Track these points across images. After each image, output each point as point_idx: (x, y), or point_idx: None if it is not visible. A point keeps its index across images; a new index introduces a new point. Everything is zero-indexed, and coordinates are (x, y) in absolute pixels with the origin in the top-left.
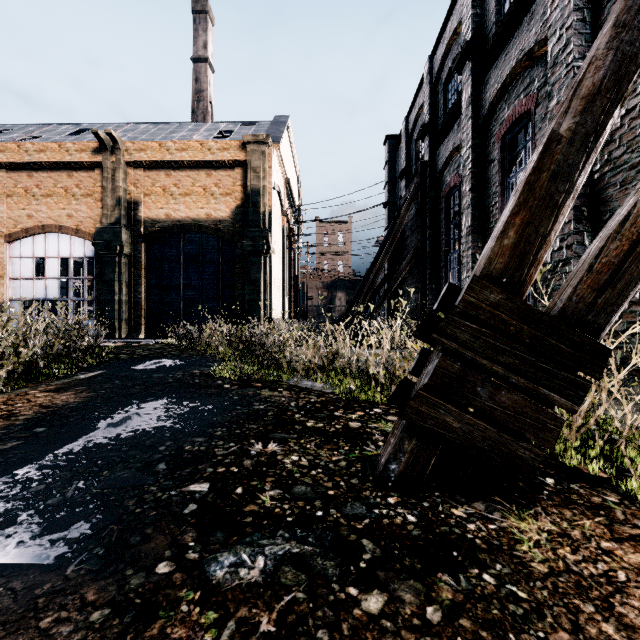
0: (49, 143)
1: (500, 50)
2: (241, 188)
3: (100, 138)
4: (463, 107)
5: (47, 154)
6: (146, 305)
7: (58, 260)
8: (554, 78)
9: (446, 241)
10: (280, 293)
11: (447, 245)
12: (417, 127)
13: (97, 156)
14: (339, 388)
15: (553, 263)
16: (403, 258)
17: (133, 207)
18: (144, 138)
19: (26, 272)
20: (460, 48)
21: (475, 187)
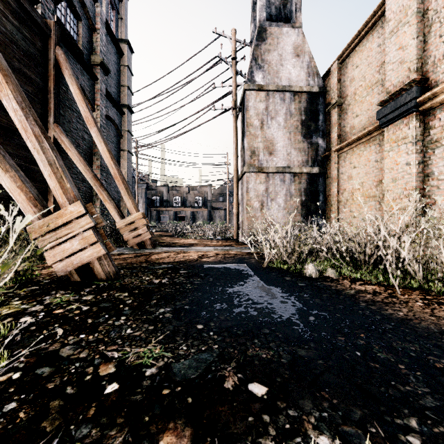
0: None
1: None
2: None
3: None
4: None
5: None
6: None
7: None
8: None
9: None
10: None
11: None
12: None
13: None
14: None
15: None
16: None
17: None
18: None
19: None
20: None
21: None
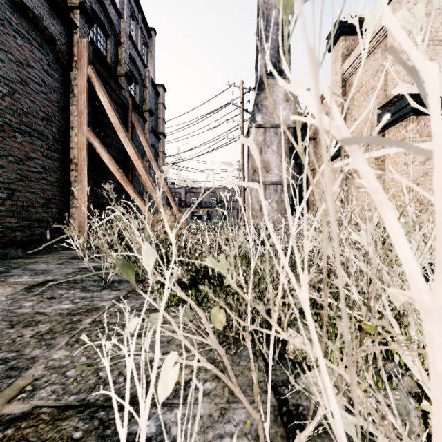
0: None
1: None
2: None
3: None
4: None
5: None
6: None
7: None
8: None
9: None
10: None
11: None
12: None
13: None
14: None
15: None
16: None
17: None
18: None
19: None
20: None
21: None
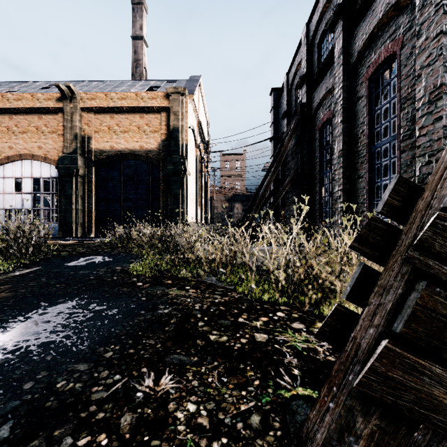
0: (24, 94)
1: (368, 7)
2: (165, 127)
3: (61, 90)
4: (335, 57)
5: (23, 102)
6: (96, 213)
7: (31, 180)
8: (423, 18)
9: (320, 163)
10: (194, 204)
11: (320, 166)
12: (296, 79)
13: (60, 103)
14: (241, 287)
15: (422, 176)
16: (285, 177)
17: (86, 141)
18: (95, 91)
19: (8, 188)
20: (332, 13)
21: (345, 119)
